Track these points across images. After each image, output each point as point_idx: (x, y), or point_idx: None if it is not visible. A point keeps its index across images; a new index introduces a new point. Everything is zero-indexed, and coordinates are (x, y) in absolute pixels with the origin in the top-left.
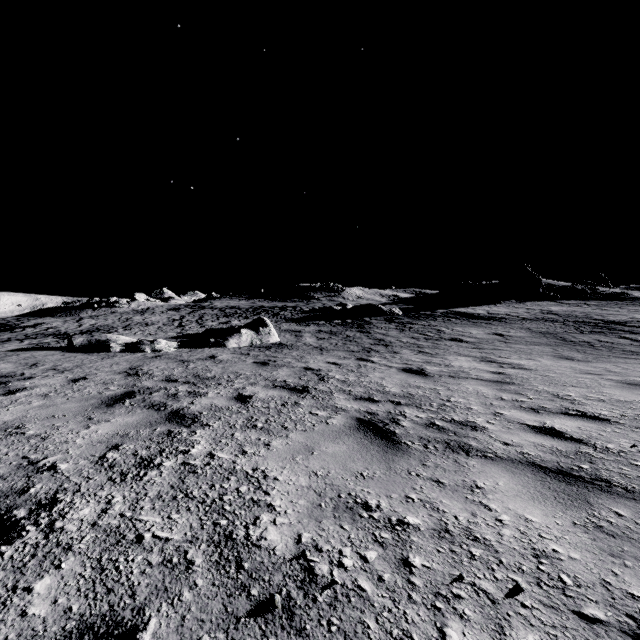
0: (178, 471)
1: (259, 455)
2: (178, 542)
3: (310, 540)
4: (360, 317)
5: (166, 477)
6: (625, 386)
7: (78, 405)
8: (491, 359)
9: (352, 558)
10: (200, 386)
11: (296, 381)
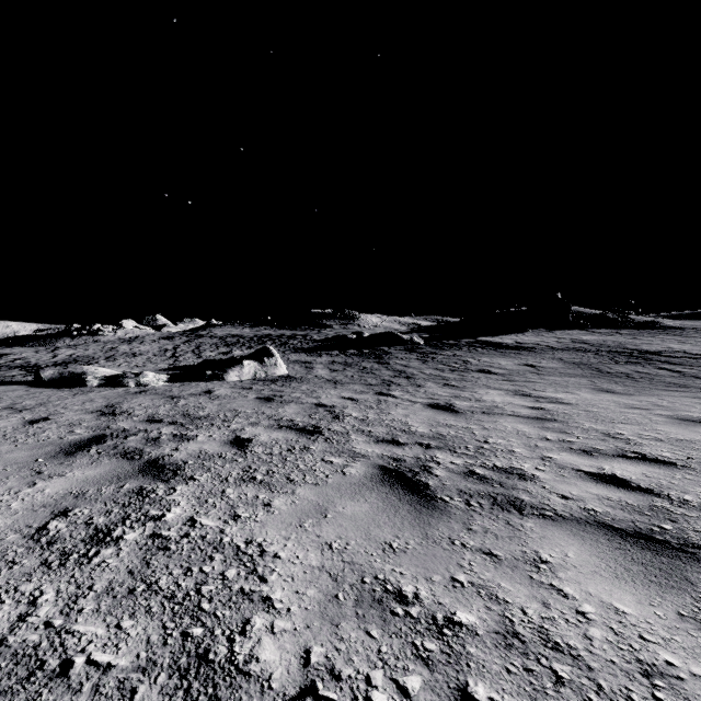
0: (143, 548)
1: (256, 520)
2: (124, 672)
3: (323, 659)
4: (378, 347)
5: (125, 558)
6: (679, 422)
7: (28, 454)
8: (525, 392)
9: (386, 691)
10: (189, 427)
11: (306, 420)
